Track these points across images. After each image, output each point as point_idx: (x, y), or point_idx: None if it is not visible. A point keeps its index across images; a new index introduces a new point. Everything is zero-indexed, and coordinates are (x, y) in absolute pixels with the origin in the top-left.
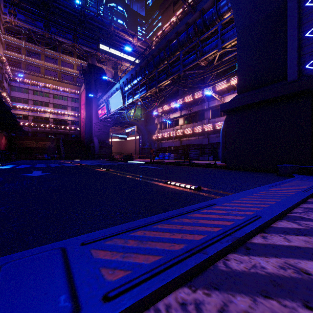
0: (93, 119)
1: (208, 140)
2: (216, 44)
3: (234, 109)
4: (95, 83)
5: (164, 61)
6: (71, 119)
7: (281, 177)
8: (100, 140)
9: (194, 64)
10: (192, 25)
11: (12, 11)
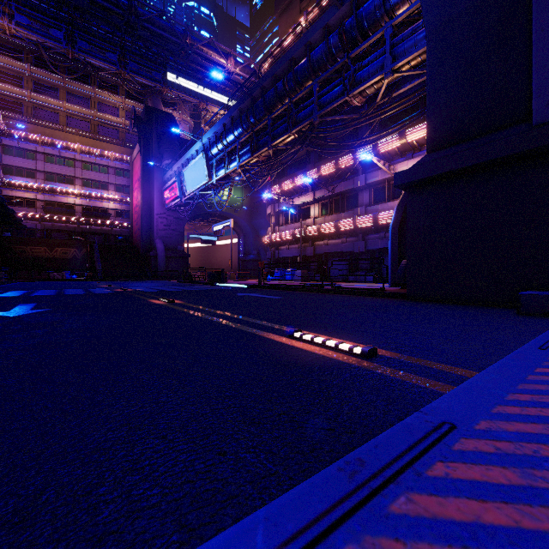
0: (155, 207)
1: (365, 245)
2: (381, 64)
3: (421, 182)
4: (159, 142)
5: (283, 98)
6: (115, 206)
7: (531, 318)
8: (168, 245)
9: (340, 102)
10: (337, 29)
11: (6, 10)
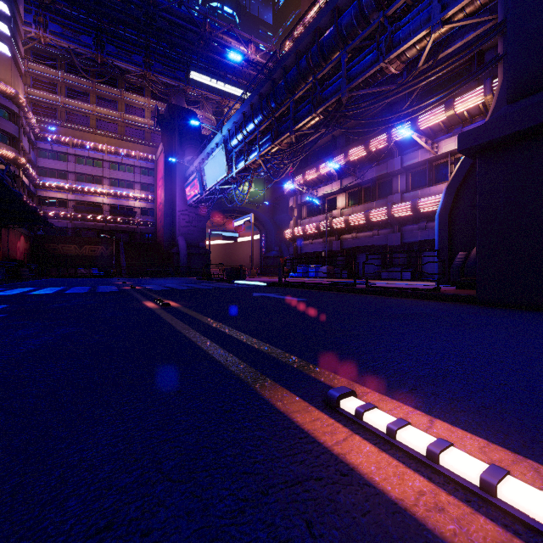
0: (177, 204)
1: (401, 237)
2: (426, 16)
3: (502, 141)
4: (181, 139)
5: (306, 76)
6: (140, 205)
7: None
8: (189, 242)
9: (373, 71)
10: None
11: (41, 20)
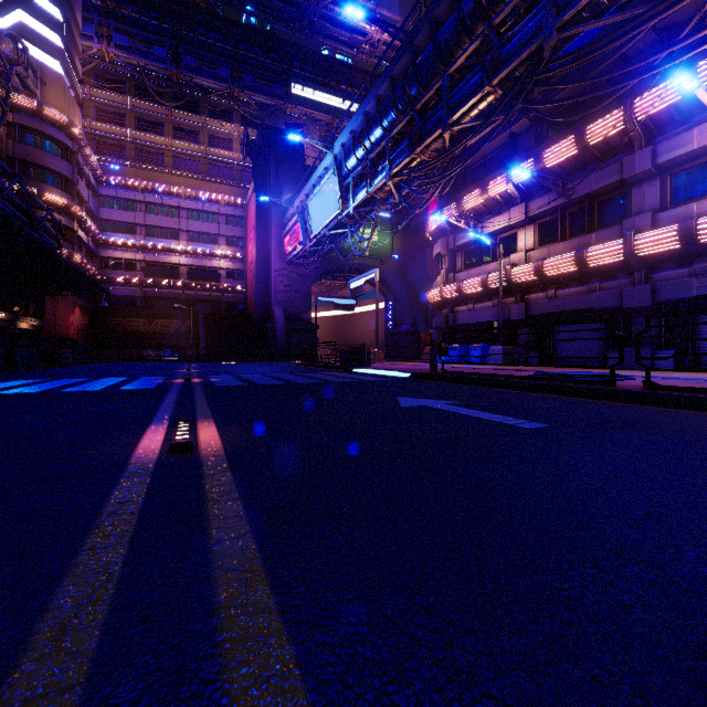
0: (273, 261)
1: (652, 292)
2: None
3: None
4: (277, 172)
5: (473, 27)
6: (226, 265)
7: None
8: (289, 313)
9: None
10: None
11: (104, 32)
